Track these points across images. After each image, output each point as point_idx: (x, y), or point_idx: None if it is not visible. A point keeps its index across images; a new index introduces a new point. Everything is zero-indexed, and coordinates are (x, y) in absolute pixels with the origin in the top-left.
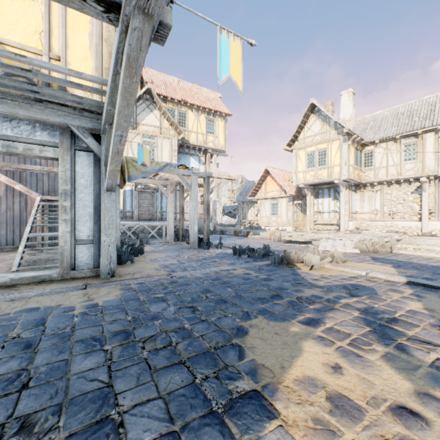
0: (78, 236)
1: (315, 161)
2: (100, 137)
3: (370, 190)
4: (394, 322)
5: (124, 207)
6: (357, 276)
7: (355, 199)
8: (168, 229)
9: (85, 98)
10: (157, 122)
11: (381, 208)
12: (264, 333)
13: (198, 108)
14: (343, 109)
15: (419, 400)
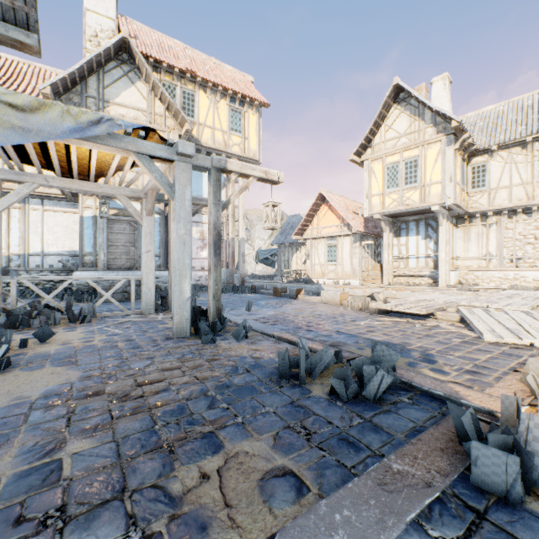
0: None
1: (399, 177)
2: None
3: (480, 224)
4: None
5: (79, 247)
6: None
7: (456, 237)
8: (143, 287)
9: None
10: (142, 103)
11: (497, 251)
12: None
13: (215, 89)
14: (435, 104)
15: None
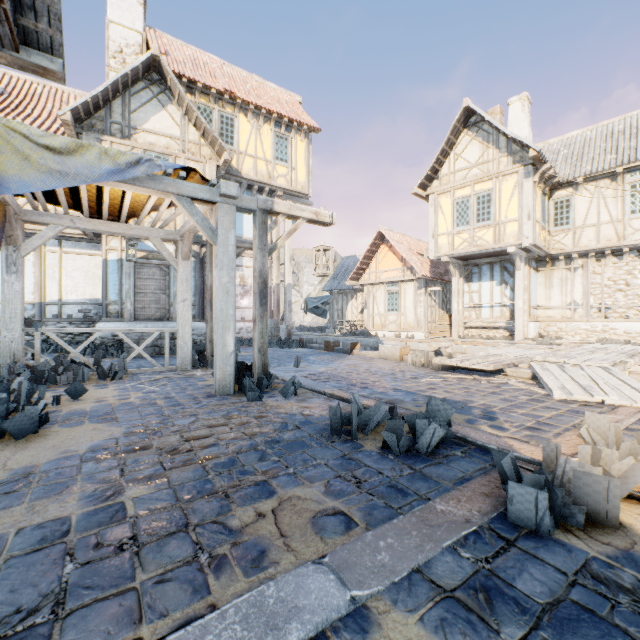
0: None
1: (470, 213)
2: None
3: (564, 268)
4: None
5: (103, 295)
6: None
7: (536, 283)
8: (178, 340)
9: None
10: (174, 129)
11: (584, 299)
12: None
13: (258, 112)
14: (512, 128)
15: None
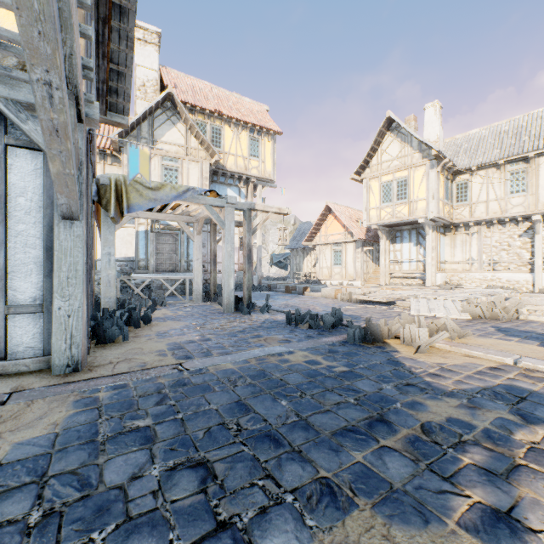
0: (14, 298)
1: (392, 194)
2: None
3: (464, 233)
4: None
5: (136, 255)
6: (501, 365)
7: (444, 244)
8: (194, 284)
9: None
10: (181, 140)
11: (478, 256)
12: None
13: (237, 123)
14: (427, 127)
15: None
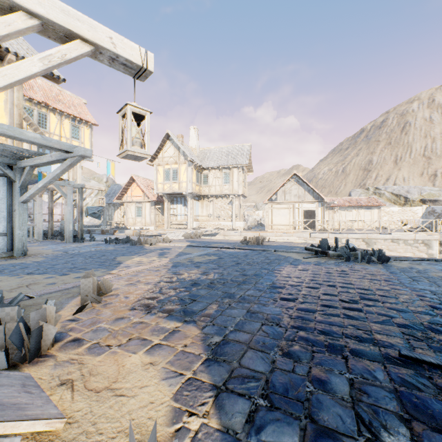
0: None
1: (170, 176)
2: (13, 167)
3: (207, 200)
4: (168, 253)
5: None
6: (171, 246)
7: (199, 206)
8: (37, 229)
9: (19, 154)
10: None
11: (213, 213)
12: (123, 258)
13: (61, 113)
14: (191, 140)
15: (158, 259)
